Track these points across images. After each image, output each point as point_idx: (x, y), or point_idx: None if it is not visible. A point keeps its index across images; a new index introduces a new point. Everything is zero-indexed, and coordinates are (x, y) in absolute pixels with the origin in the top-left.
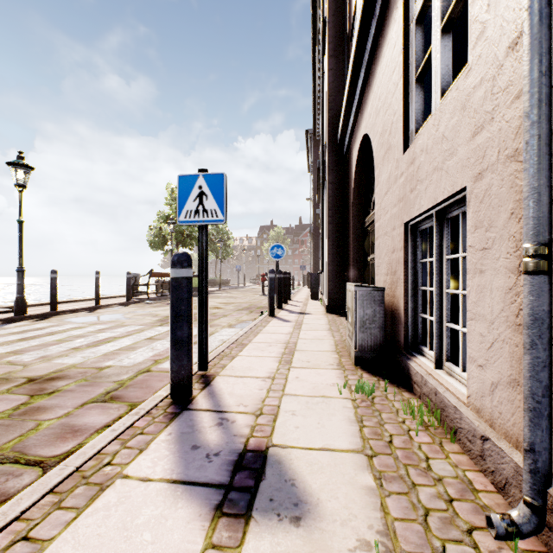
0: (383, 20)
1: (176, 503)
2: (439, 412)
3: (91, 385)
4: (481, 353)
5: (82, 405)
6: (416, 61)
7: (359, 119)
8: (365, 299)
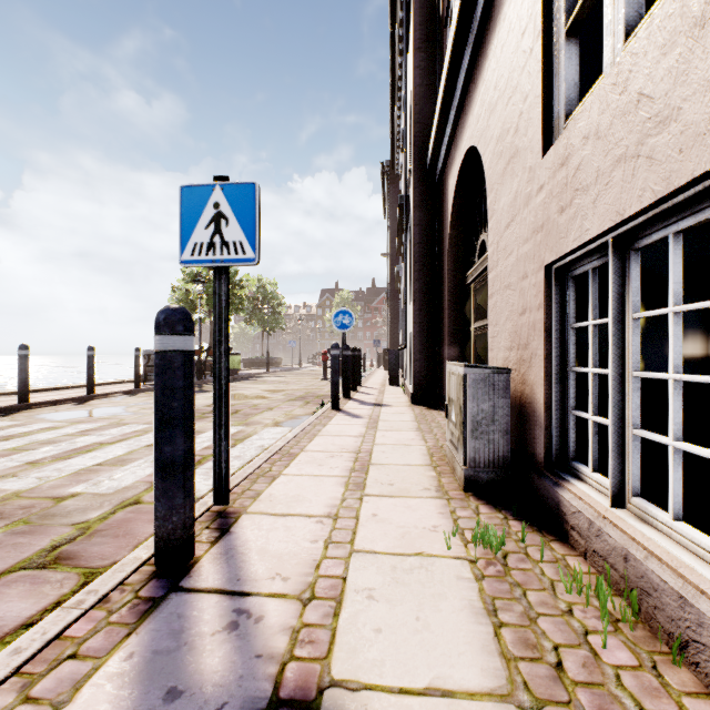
0: None
1: None
2: (635, 595)
3: (30, 533)
4: None
5: None
6: (566, 3)
7: (459, 130)
8: (481, 387)
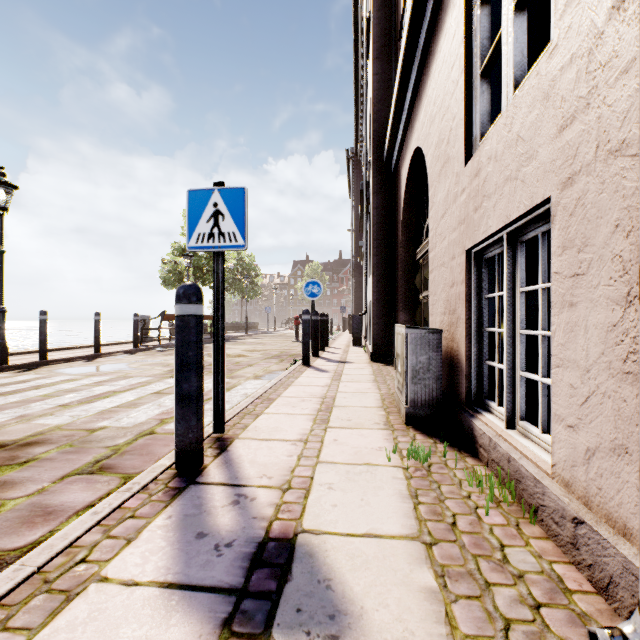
0: (439, 7)
1: (169, 618)
2: (513, 484)
3: (77, 452)
4: (572, 410)
5: (62, 478)
6: (480, 51)
7: (409, 131)
8: (419, 343)
